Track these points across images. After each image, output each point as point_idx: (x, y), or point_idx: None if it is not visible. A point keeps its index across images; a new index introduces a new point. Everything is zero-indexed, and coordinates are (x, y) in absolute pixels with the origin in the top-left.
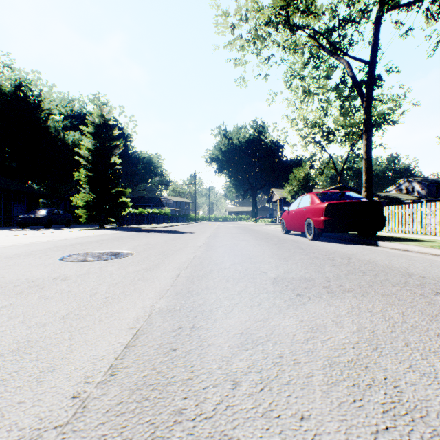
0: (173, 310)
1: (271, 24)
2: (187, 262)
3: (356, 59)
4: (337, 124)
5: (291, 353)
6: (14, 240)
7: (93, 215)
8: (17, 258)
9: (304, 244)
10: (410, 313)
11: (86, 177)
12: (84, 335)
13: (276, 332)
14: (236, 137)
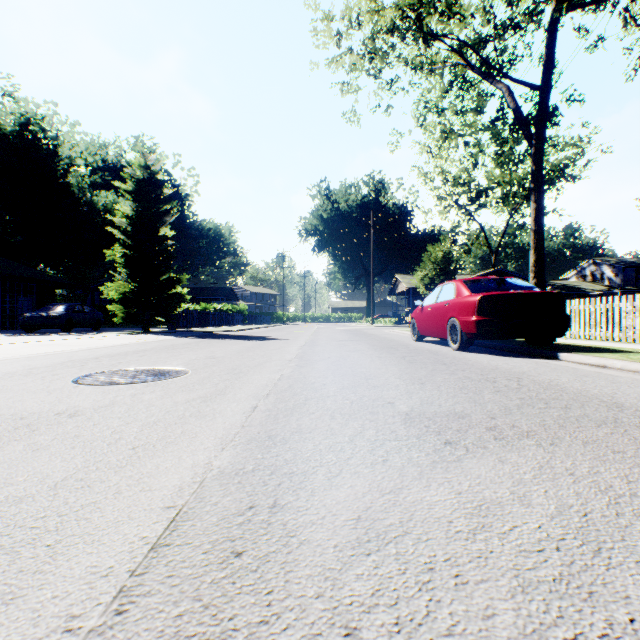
0: (242, 472)
1: (395, 31)
2: (269, 387)
3: (521, 83)
4: (491, 180)
5: (448, 560)
6: (11, 351)
7: (133, 313)
8: (7, 380)
9: (446, 356)
10: (639, 477)
11: (123, 256)
12: (84, 522)
13: (417, 516)
14: (344, 200)
